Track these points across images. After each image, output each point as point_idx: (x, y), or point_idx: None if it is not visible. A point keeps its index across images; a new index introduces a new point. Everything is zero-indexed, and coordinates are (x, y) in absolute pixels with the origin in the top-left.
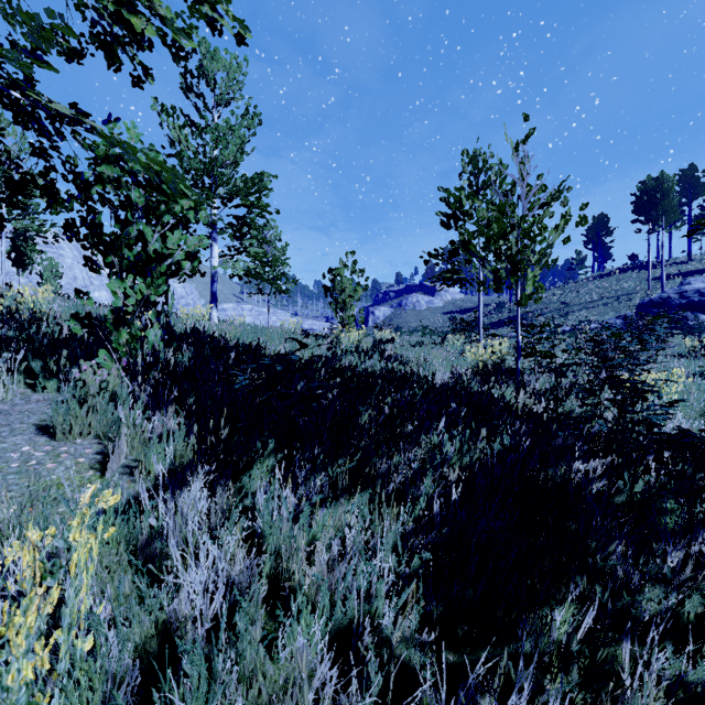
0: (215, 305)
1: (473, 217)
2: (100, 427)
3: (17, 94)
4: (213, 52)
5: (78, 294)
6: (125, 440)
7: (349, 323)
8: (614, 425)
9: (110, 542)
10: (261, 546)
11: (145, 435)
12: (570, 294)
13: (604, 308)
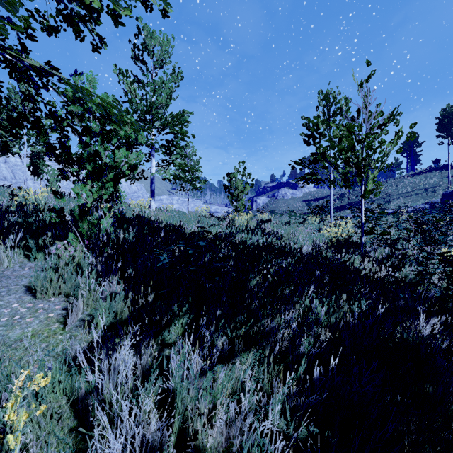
0: (153, 198)
1: (326, 136)
2: (67, 289)
3: (9, 56)
4: (152, 33)
5: (55, 195)
6: (81, 301)
7: (241, 209)
8: (443, 290)
9: (58, 393)
10: (174, 400)
11: (97, 296)
12: (391, 187)
13: (416, 197)
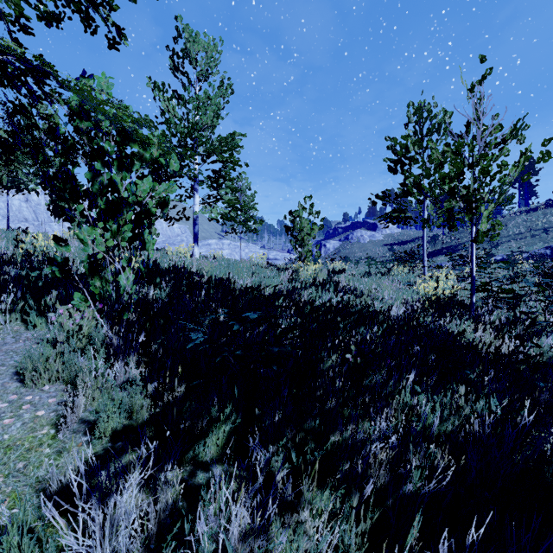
0: (196, 243)
1: (418, 162)
2: (67, 373)
3: None
4: (194, 36)
5: (57, 242)
6: (81, 394)
7: (307, 257)
8: None
9: None
10: None
11: (107, 384)
12: (498, 227)
13: (532, 240)
